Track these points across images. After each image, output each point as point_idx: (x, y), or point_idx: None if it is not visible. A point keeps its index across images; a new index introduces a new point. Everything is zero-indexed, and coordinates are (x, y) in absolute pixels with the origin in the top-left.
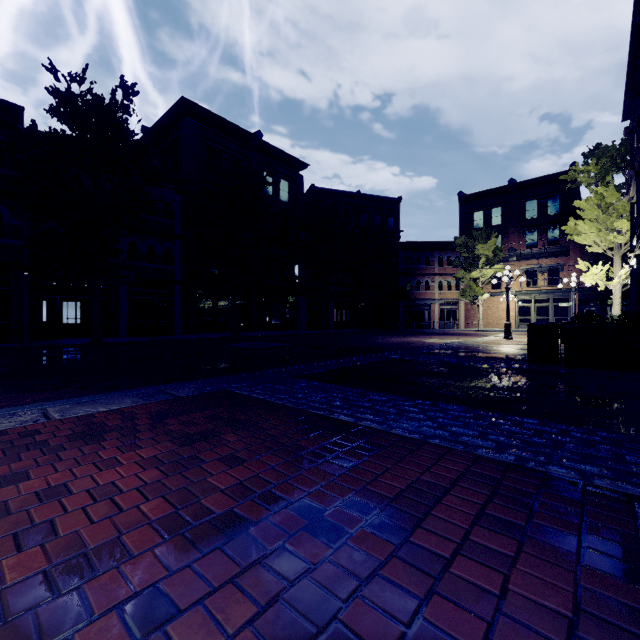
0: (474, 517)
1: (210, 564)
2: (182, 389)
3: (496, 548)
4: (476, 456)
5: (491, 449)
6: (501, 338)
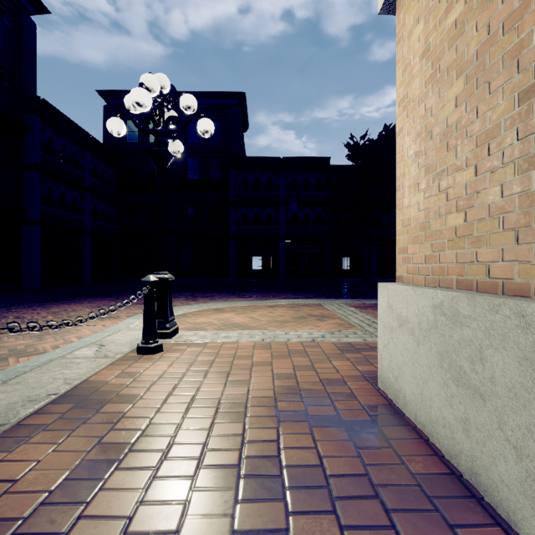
0: None
1: None
2: None
3: None
4: None
5: None
6: None
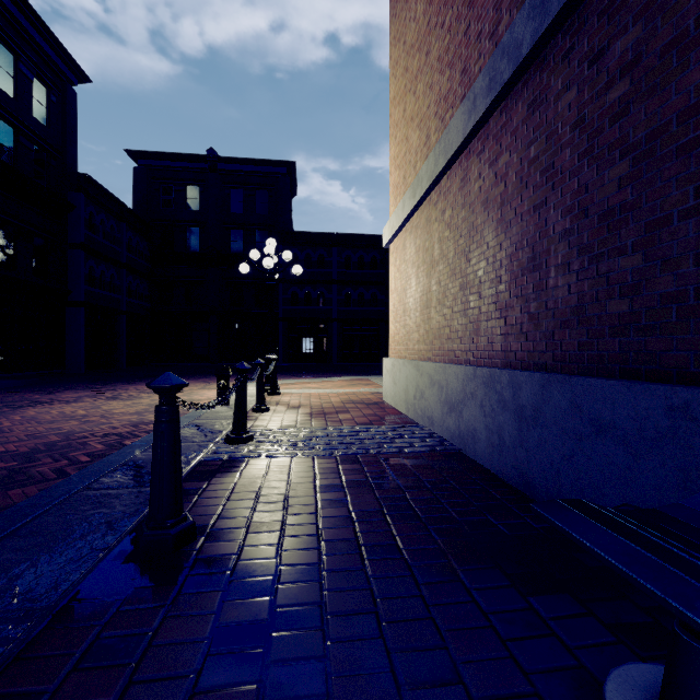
0: None
1: None
2: None
3: None
4: None
5: None
6: None
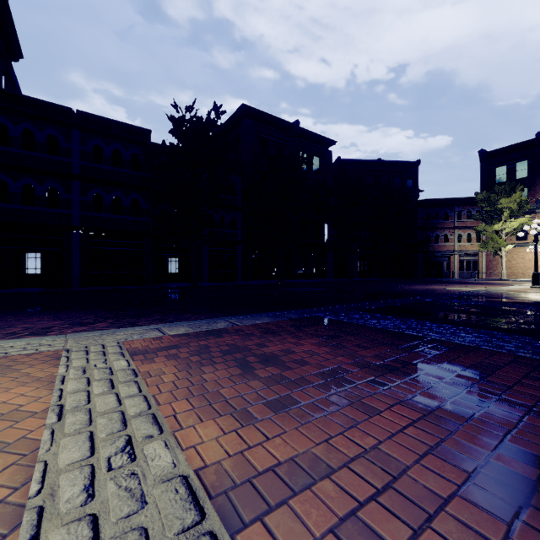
0: (522, 377)
1: (389, 377)
2: (290, 314)
3: (538, 387)
4: (518, 356)
5: (529, 353)
6: (528, 287)
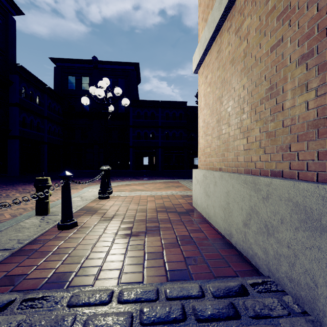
0: None
1: None
2: None
3: None
4: None
5: None
6: None
